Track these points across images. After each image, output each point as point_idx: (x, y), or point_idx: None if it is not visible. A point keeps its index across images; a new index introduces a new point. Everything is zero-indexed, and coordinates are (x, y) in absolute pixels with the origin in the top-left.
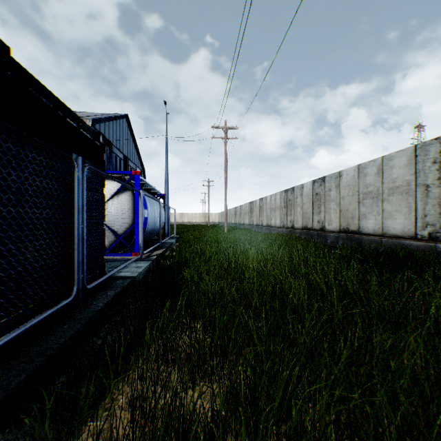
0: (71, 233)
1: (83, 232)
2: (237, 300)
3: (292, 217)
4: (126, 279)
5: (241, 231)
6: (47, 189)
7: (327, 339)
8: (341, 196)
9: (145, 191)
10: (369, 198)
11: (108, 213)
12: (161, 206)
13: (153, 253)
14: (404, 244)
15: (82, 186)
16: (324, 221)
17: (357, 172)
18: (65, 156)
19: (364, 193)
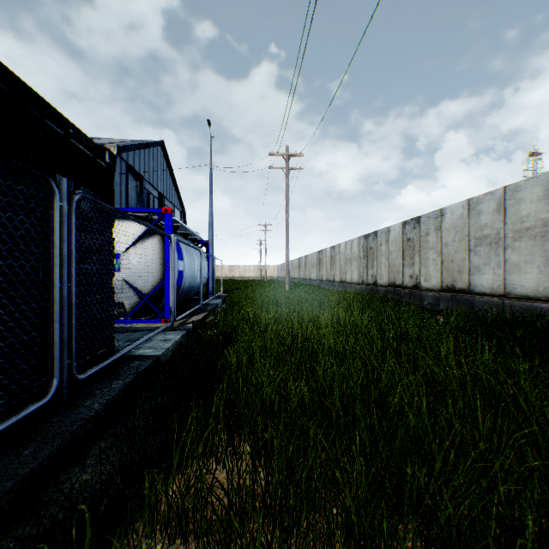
0: (47, 296)
1: (72, 294)
2: (308, 403)
3: (374, 270)
4: (145, 360)
5: (307, 288)
6: (5, 226)
7: (493, 512)
8: (443, 242)
9: (180, 236)
10: (485, 244)
11: (129, 265)
12: (203, 256)
13: (190, 320)
14: (538, 309)
15: (69, 224)
16: (419, 276)
17: (467, 209)
18: (35, 175)
19: (478, 237)
